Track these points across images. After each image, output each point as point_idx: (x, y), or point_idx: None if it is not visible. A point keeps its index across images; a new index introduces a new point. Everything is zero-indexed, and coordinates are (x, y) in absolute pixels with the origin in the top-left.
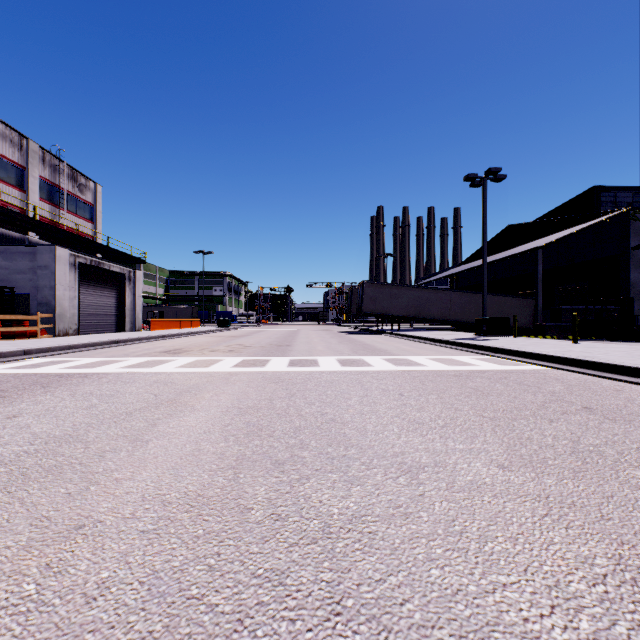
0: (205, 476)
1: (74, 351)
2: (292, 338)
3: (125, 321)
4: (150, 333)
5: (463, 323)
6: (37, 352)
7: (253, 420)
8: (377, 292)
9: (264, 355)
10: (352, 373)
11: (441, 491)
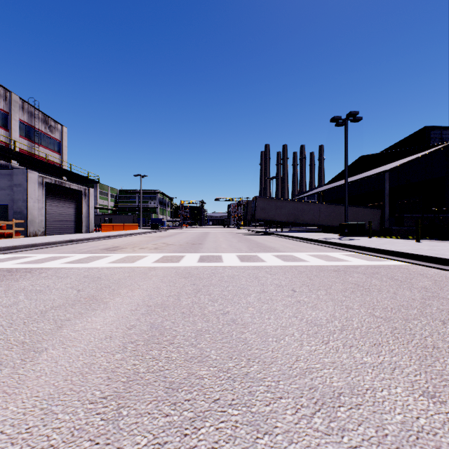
0: (80, 413)
1: (35, 248)
2: (204, 238)
3: (81, 225)
4: (99, 234)
5: (328, 227)
6: (4, 249)
7: (157, 321)
8: (266, 204)
9: (180, 252)
10: (249, 268)
11: (373, 447)
